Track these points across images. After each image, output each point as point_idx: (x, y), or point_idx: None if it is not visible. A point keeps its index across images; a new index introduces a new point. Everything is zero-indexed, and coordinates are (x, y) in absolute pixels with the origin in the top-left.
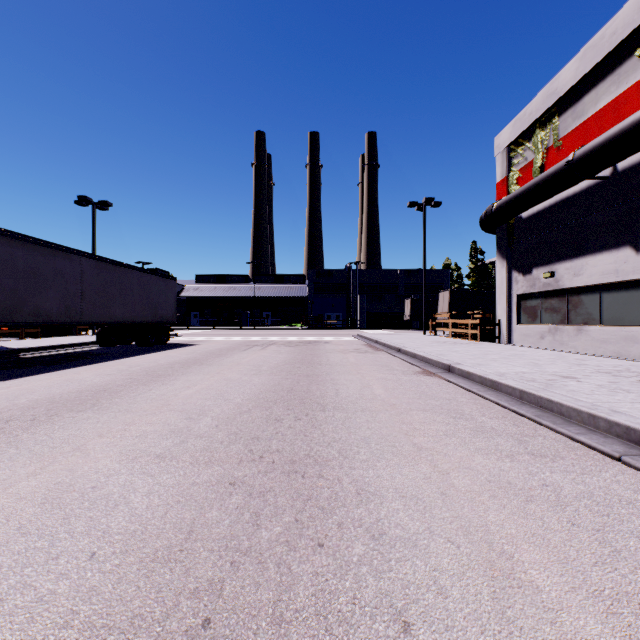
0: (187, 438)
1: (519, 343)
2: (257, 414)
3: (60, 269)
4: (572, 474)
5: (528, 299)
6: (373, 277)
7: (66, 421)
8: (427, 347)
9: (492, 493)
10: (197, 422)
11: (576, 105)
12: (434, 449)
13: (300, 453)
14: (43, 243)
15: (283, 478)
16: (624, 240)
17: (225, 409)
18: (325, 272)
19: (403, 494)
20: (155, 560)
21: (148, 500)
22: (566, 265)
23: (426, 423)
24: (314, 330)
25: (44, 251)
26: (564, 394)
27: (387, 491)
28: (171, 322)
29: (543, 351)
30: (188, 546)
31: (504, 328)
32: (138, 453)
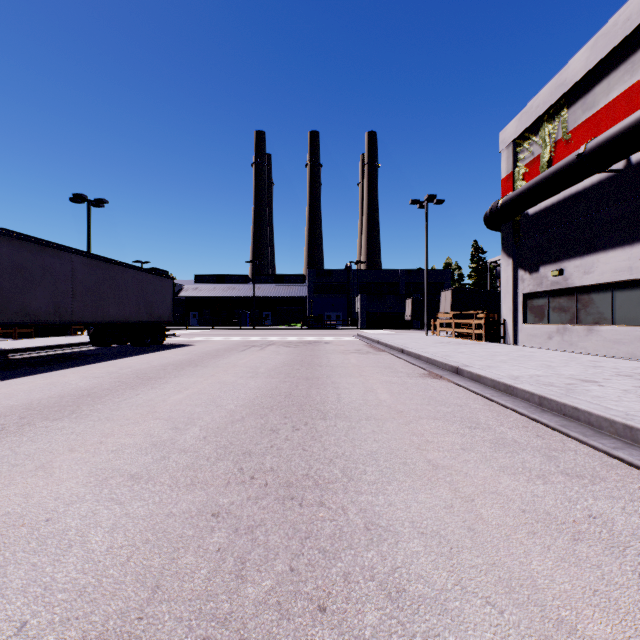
0: (169, 453)
1: (525, 343)
2: (251, 423)
3: (49, 266)
4: (620, 501)
5: (535, 298)
6: (373, 277)
7: (37, 432)
8: (431, 348)
9: (530, 528)
10: (183, 433)
11: (586, 96)
12: (452, 467)
13: (298, 473)
14: (30, 239)
15: (277, 507)
16: (639, 236)
17: (216, 417)
18: (325, 272)
19: (422, 530)
20: (103, 635)
21: (110, 539)
22: (576, 263)
23: (439, 434)
24: (314, 330)
25: (32, 247)
26: (590, 401)
27: (402, 525)
28: (167, 322)
29: (552, 352)
30: (150, 611)
31: (509, 328)
32: (110, 473)
